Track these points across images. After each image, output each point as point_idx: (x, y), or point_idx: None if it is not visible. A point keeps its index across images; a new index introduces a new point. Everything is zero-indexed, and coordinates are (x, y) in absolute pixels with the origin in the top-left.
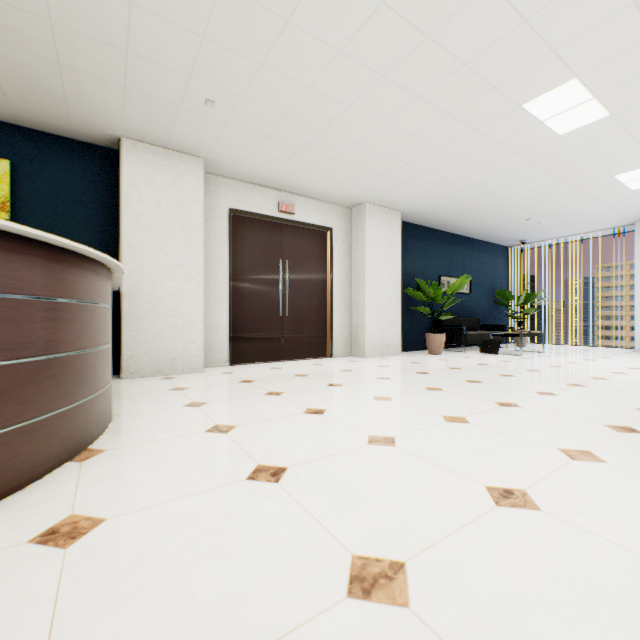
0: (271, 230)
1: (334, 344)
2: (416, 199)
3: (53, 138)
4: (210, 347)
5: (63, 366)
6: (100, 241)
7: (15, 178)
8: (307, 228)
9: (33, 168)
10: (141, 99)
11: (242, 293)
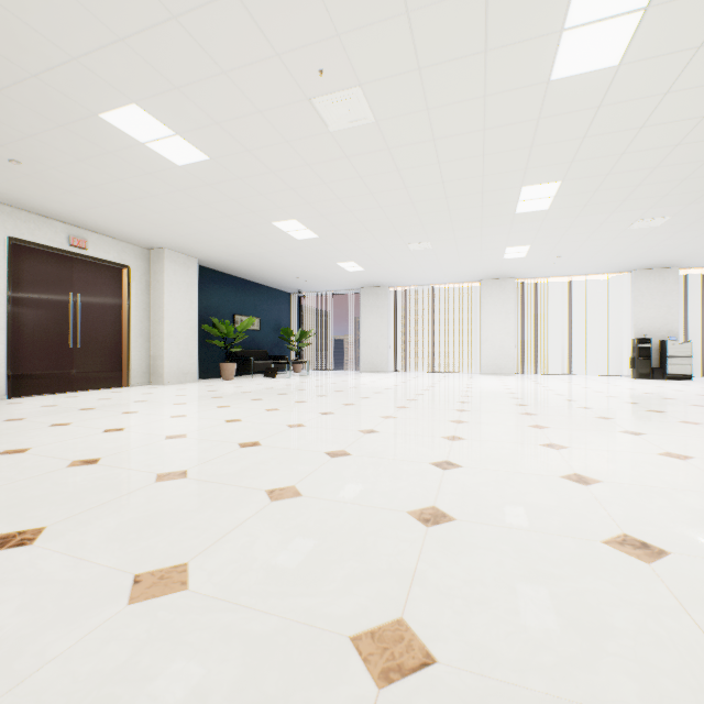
0: (60, 262)
1: (132, 374)
2: (211, 253)
3: None
4: None
5: None
6: None
7: None
8: (102, 263)
9: None
10: None
11: (24, 324)
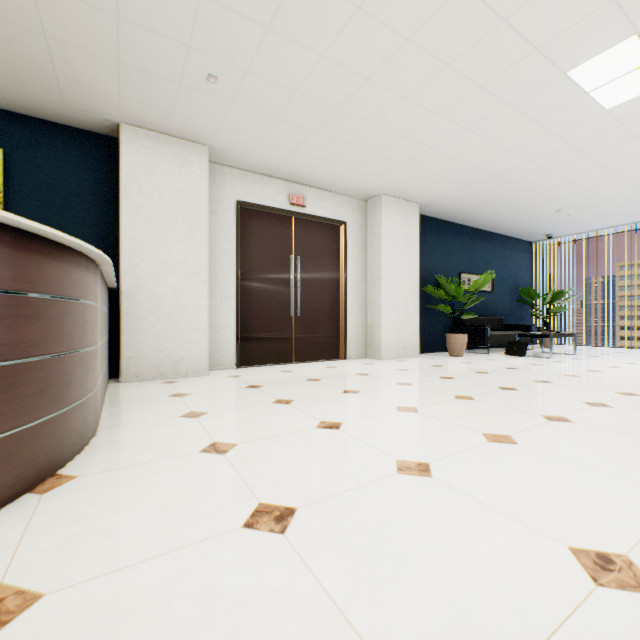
0: (281, 224)
1: (348, 345)
2: (437, 189)
3: (49, 125)
4: (216, 348)
5: (19, 375)
6: (99, 235)
7: (8, 168)
8: (319, 222)
9: (27, 157)
10: (137, 76)
11: (250, 291)
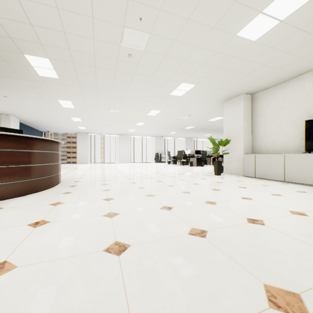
0: None
1: None
2: (30, 118)
3: None
4: None
5: None
6: None
7: None
8: None
9: None
10: None
11: None
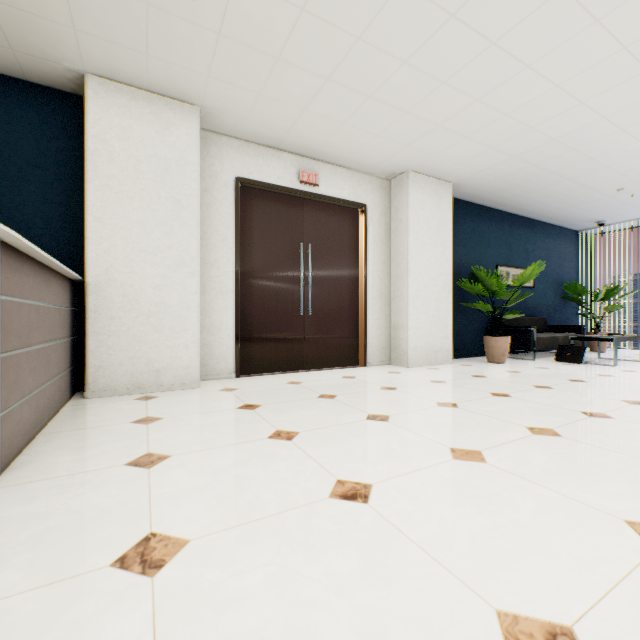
0: (289, 206)
1: (368, 349)
2: (476, 162)
3: None
4: (211, 354)
5: None
6: (64, 216)
7: None
8: (335, 204)
9: None
10: None
11: (252, 285)
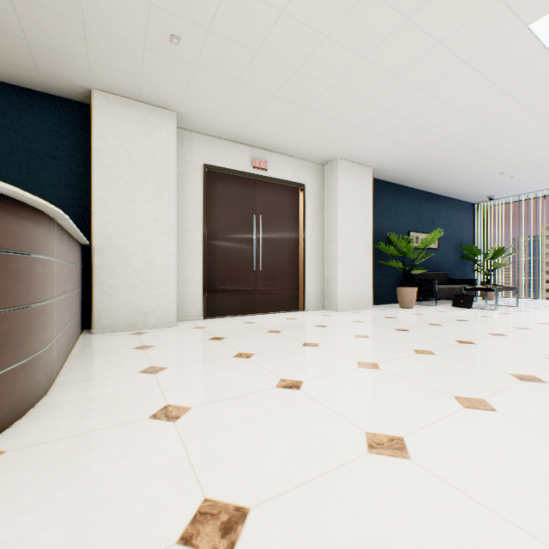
0: (245, 186)
1: (306, 298)
2: (389, 153)
3: (26, 92)
4: (184, 301)
5: None
6: (74, 195)
7: None
8: (280, 184)
9: (6, 122)
10: (103, 38)
11: (216, 248)
